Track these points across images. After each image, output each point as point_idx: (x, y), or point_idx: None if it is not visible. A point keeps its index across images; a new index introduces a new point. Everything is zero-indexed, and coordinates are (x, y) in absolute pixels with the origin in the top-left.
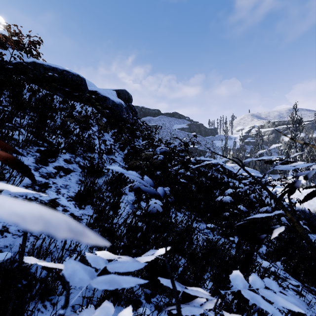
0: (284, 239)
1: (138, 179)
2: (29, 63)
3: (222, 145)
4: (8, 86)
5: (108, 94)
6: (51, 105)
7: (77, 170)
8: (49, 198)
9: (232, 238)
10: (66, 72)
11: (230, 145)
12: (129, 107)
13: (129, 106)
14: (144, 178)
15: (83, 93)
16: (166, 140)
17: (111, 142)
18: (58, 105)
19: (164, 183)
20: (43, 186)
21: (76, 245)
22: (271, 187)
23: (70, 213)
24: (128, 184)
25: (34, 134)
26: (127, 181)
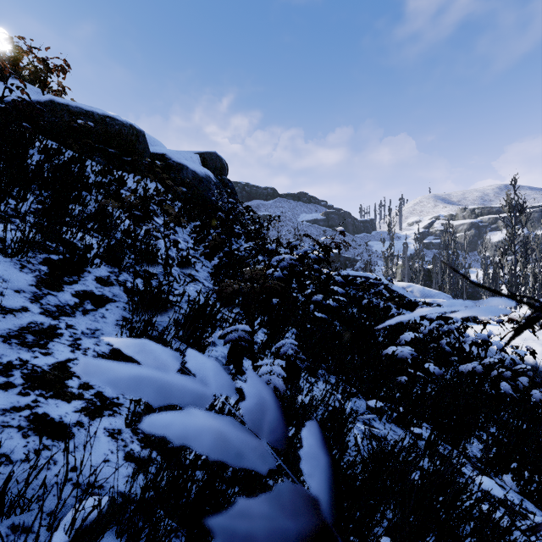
0: (509, 424)
1: (213, 442)
2: (39, 101)
3: (383, 250)
4: (0, 142)
5: (186, 159)
6: (80, 177)
7: (120, 299)
8: (53, 360)
9: (417, 430)
10: (110, 120)
11: (397, 249)
12: (223, 184)
13: (222, 182)
14: (244, 404)
15: (141, 157)
16: (289, 242)
17: (190, 245)
18: (94, 179)
19: (288, 329)
20: (44, 335)
21: (89, 486)
22: (474, 324)
23: (96, 392)
24: (219, 324)
25: (39, 230)
26: (217, 318)
